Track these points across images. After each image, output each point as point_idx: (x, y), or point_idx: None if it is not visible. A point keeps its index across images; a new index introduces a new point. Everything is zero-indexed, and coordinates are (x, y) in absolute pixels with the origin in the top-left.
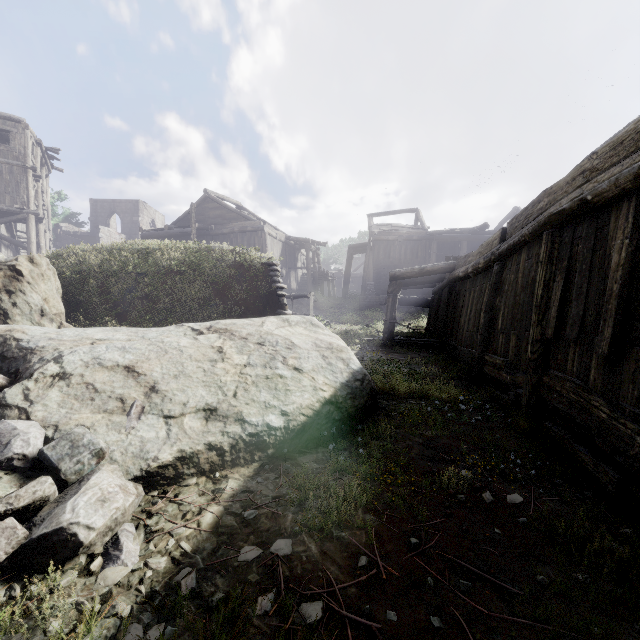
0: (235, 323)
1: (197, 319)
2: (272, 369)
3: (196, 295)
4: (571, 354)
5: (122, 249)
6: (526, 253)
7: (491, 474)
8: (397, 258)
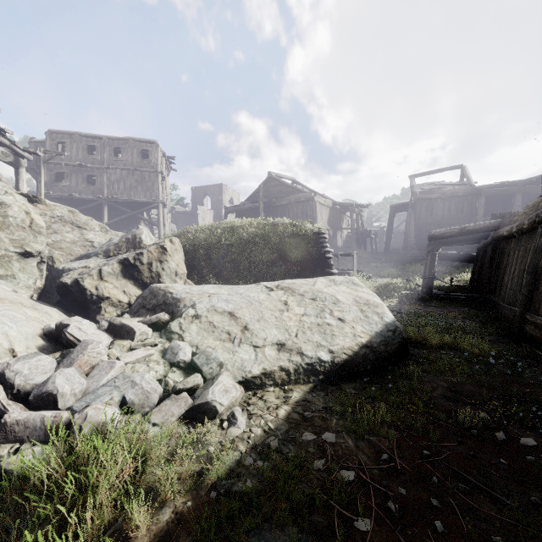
0: (295, 283)
1: (266, 277)
2: (322, 318)
3: (266, 259)
4: None
5: (217, 227)
6: None
7: (509, 420)
8: (440, 215)
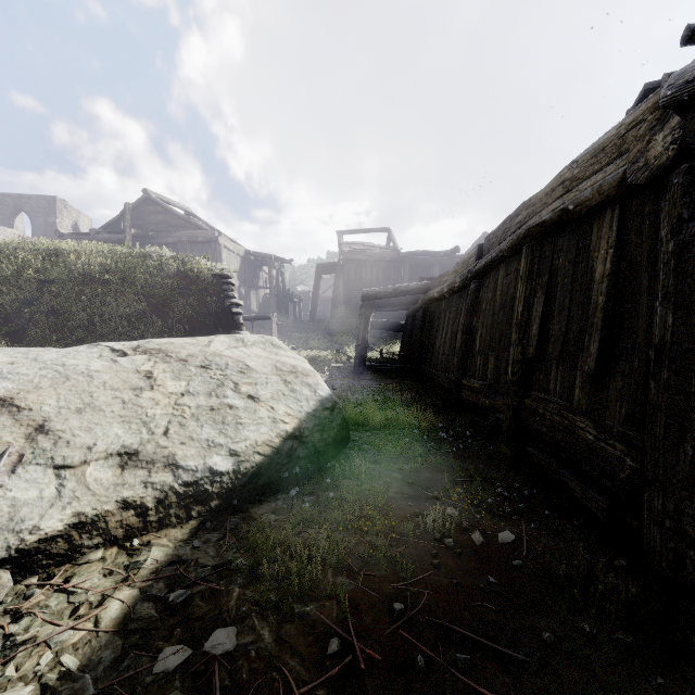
0: (173, 342)
1: (126, 340)
2: (219, 398)
3: (125, 310)
4: (554, 373)
5: (19, 249)
6: (504, 269)
7: (478, 510)
8: (369, 280)
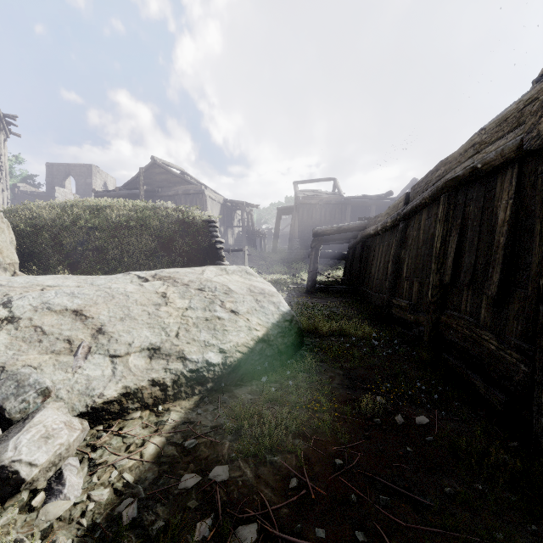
0: (178, 271)
1: (144, 269)
2: (211, 312)
3: (143, 247)
4: (465, 296)
5: (74, 206)
6: (426, 213)
7: (401, 399)
8: (318, 219)
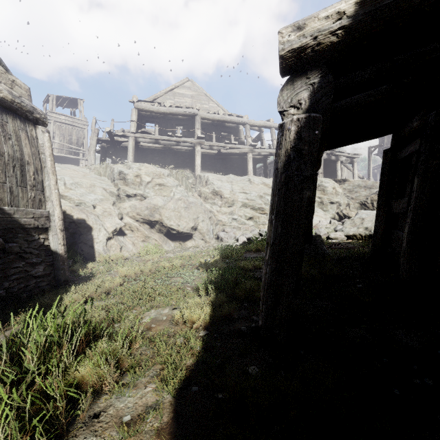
0: None
1: None
2: None
3: None
4: None
5: None
6: None
7: None
8: None
